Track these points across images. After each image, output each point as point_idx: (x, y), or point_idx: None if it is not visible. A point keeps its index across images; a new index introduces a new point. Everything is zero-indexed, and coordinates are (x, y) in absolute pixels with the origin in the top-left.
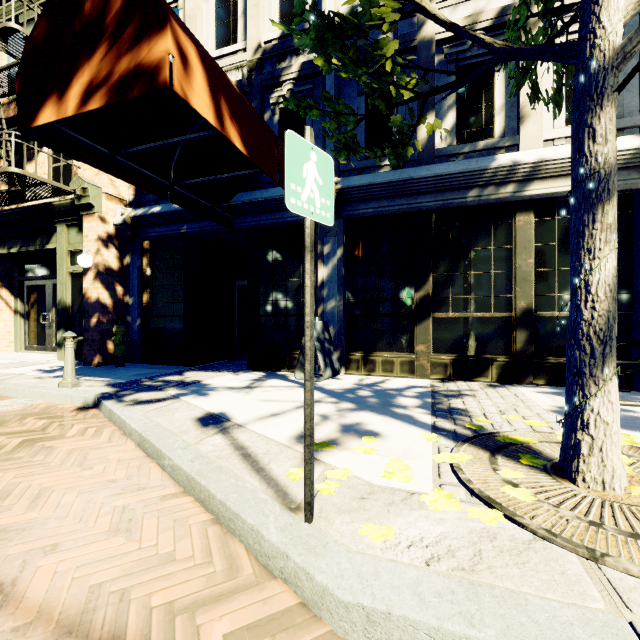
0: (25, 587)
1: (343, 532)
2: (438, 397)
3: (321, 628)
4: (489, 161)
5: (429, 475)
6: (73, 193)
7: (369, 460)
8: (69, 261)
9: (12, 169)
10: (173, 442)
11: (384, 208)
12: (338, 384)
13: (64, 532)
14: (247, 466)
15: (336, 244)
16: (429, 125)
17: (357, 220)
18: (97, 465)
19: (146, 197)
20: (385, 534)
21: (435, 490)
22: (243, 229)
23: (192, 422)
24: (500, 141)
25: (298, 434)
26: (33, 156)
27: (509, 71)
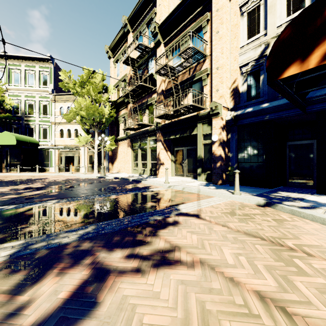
0: None
1: None
2: None
3: None
4: None
5: None
6: (204, 109)
7: None
8: (202, 139)
9: (190, 103)
10: None
11: None
12: None
13: None
14: None
15: None
16: None
17: None
18: None
19: (239, 105)
20: None
21: None
22: (312, 112)
23: None
24: None
25: None
26: (185, 97)
27: None
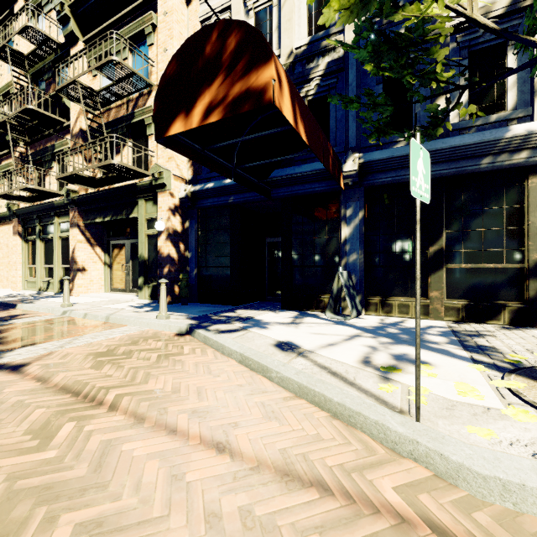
0: (237, 446)
1: (450, 430)
2: (461, 336)
3: (460, 492)
4: (503, 132)
5: (494, 396)
6: (149, 176)
7: (434, 382)
8: (146, 226)
9: (114, 161)
10: (272, 361)
11: (401, 177)
12: (365, 322)
13: (234, 416)
14: (340, 380)
15: (357, 208)
16: (463, 110)
17: (375, 187)
18: (221, 374)
19: (201, 176)
20: (489, 434)
21: (510, 407)
22: (278, 198)
23: (272, 347)
24: (513, 113)
25: (361, 360)
26: (120, 150)
27: (530, 54)
